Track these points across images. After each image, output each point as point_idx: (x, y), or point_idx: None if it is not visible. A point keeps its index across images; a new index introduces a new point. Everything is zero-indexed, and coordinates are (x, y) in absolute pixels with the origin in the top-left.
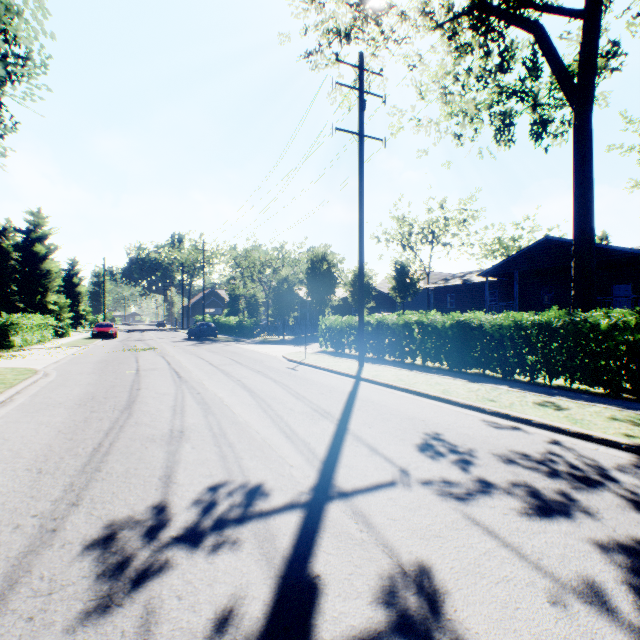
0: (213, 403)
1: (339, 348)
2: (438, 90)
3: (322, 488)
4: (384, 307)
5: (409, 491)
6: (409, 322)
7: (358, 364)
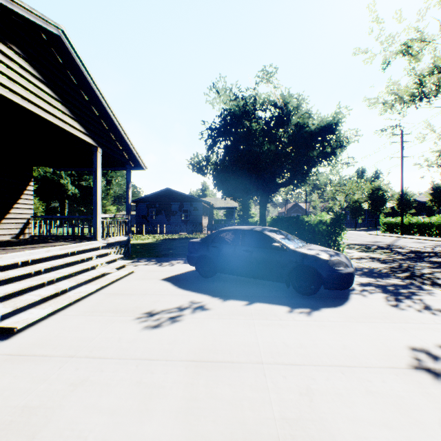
0: (359, 238)
1: (391, 231)
2: (437, 137)
3: (393, 242)
4: (424, 212)
5: (407, 243)
6: (424, 221)
7: (400, 235)
